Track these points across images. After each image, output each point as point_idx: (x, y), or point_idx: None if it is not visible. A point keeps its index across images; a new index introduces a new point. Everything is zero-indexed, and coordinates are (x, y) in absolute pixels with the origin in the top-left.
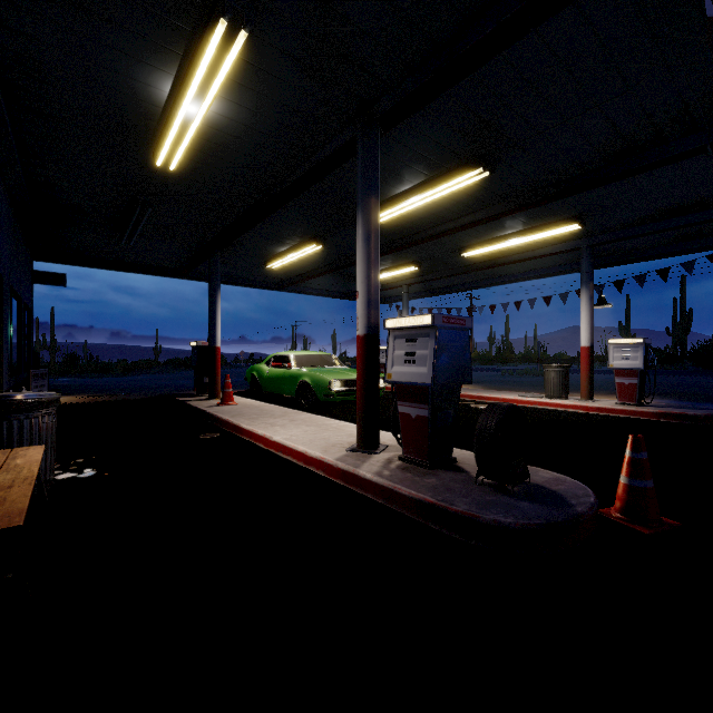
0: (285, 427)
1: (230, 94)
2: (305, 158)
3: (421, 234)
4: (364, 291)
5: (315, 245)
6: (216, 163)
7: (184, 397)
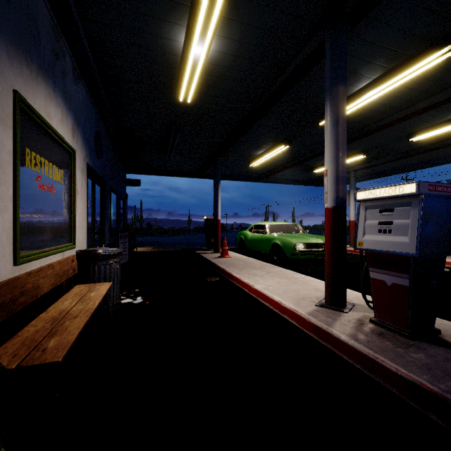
0: (263, 277)
1: (223, 31)
2: (278, 75)
3: (372, 126)
4: (333, 169)
5: (284, 146)
6: (216, 92)
7: (199, 250)
